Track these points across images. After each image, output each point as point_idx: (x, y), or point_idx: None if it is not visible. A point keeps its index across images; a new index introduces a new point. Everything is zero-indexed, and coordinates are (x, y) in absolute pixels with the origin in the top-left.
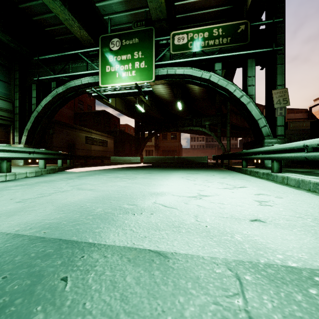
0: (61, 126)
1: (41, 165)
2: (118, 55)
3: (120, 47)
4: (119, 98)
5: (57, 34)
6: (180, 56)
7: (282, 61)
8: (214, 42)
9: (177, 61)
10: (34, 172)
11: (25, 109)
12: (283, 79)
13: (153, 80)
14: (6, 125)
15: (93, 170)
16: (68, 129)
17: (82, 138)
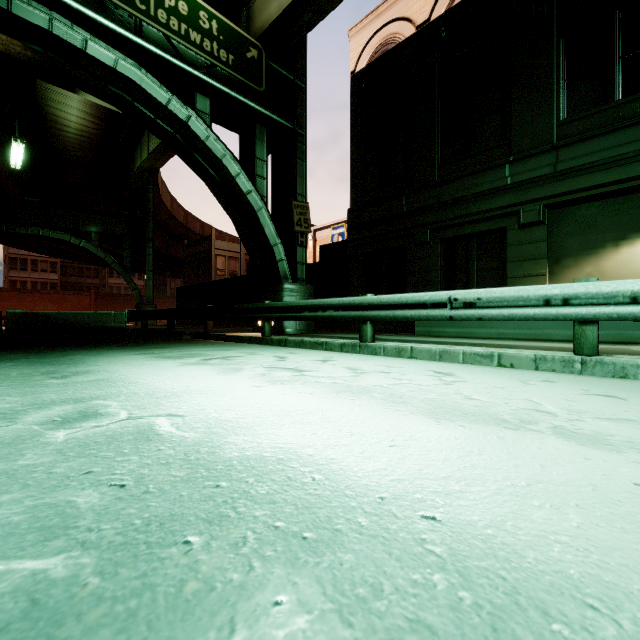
0: None
1: None
2: None
3: None
4: None
5: None
6: (94, 7)
7: (303, 155)
8: (202, 40)
9: (93, 14)
10: None
11: None
12: (304, 188)
13: None
14: None
15: None
16: None
17: None
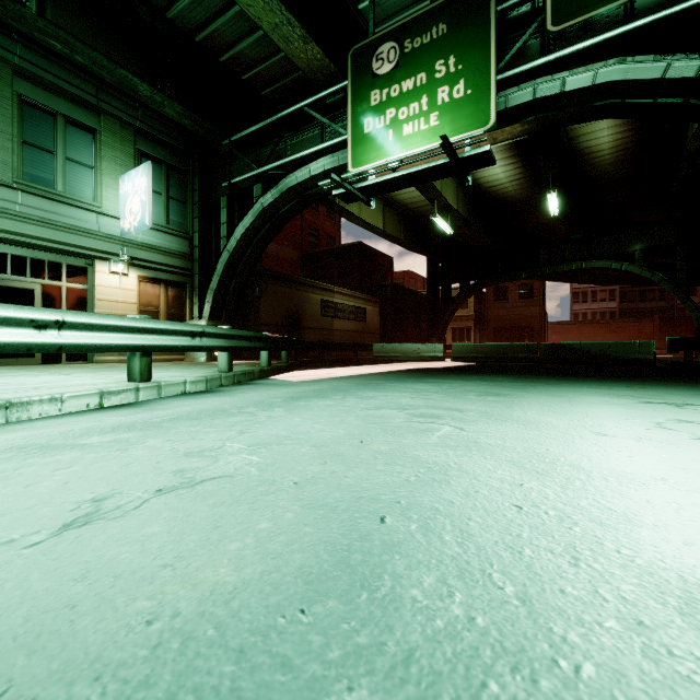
0: (274, 281)
1: (221, 364)
2: (394, 84)
3: (398, 61)
4: (393, 210)
5: (264, 83)
6: (577, 37)
7: None
8: None
9: (568, 50)
10: (203, 380)
11: (210, 251)
12: None
13: (491, 125)
14: (179, 285)
15: (333, 378)
16: (288, 287)
17: (315, 304)
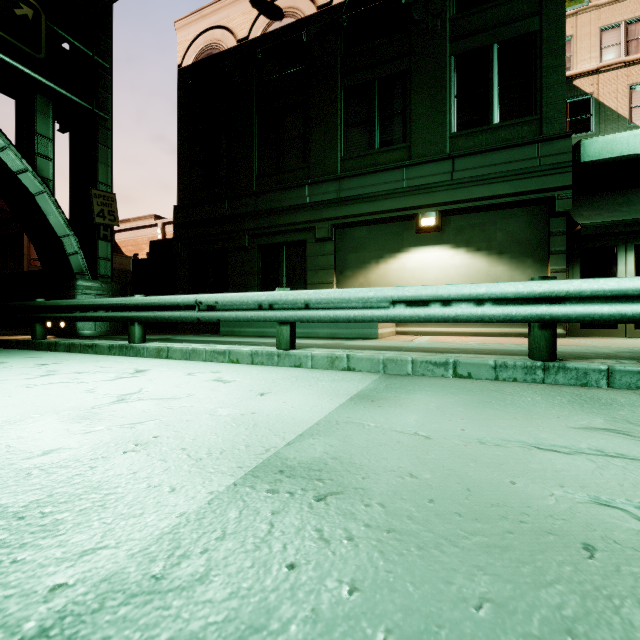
0: None
1: None
2: None
3: None
4: None
5: None
6: None
7: (107, 141)
8: None
9: None
10: None
11: None
12: (110, 177)
13: None
14: None
15: None
16: None
17: None
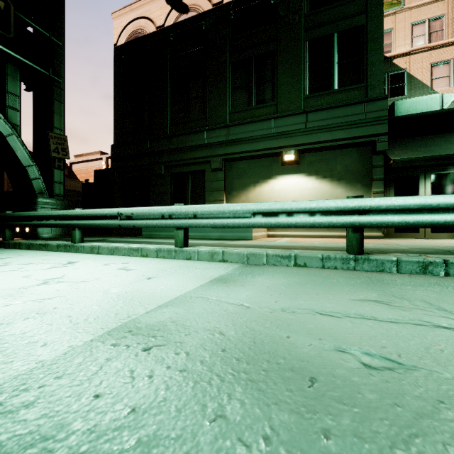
0: None
1: None
2: None
3: None
4: None
5: None
6: None
7: (61, 98)
8: None
9: None
10: None
11: None
12: (63, 123)
13: None
14: None
15: None
16: None
17: None
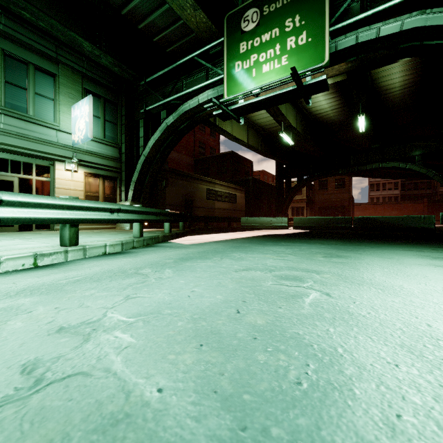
0: (175, 176)
1: (135, 232)
2: (256, 37)
3: (259, 21)
4: (253, 130)
5: (168, 43)
6: None
7: None
8: None
9: (382, 6)
10: (119, 244)
11: (133, 156)
12: None
13: (326, 62)
14: (112, 178)
15: (213, 242)
16: (184, 180)
17: (202, 191)
